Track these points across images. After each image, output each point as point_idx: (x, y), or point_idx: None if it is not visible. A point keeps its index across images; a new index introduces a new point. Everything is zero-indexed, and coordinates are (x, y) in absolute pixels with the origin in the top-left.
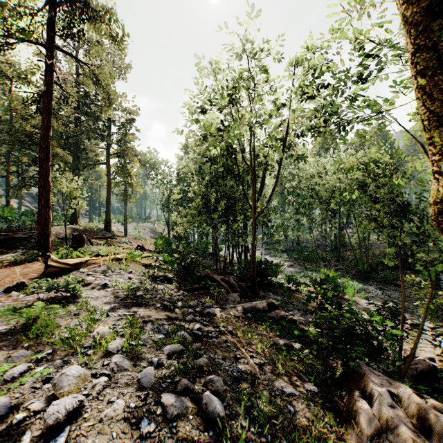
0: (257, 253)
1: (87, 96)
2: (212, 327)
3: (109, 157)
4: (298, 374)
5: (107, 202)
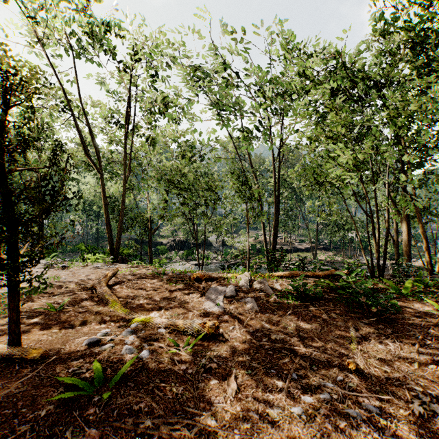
0: None
1: None
2: None
3: None
4: None
5: None
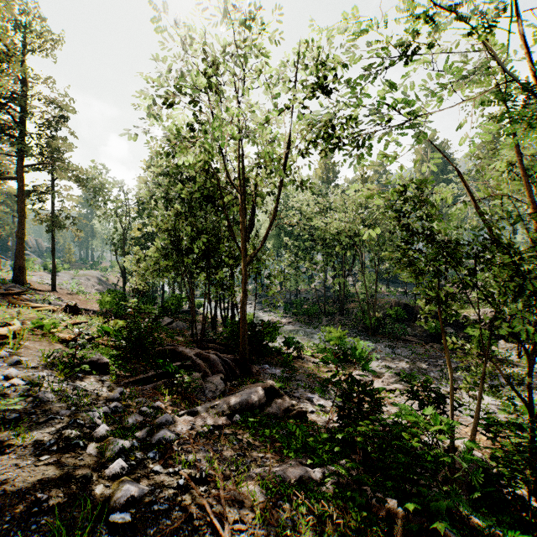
0: (248, 308)
1: None
2: (166, 476)
3: (22, 169)
4: None
5: (19, 238)
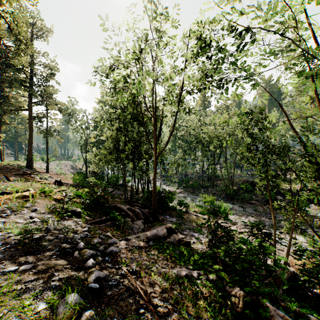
0: (157, 183)
1: (8, 49)
2: (114, 269)
3: (30, 104)
4: (203, 317)
5: (29, 143)
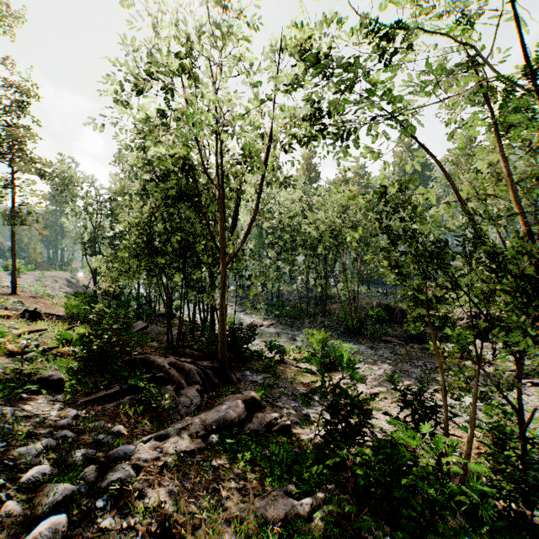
0: (229, 310)
1: None
2: (117, 534)
3: None
4: None
5: None
